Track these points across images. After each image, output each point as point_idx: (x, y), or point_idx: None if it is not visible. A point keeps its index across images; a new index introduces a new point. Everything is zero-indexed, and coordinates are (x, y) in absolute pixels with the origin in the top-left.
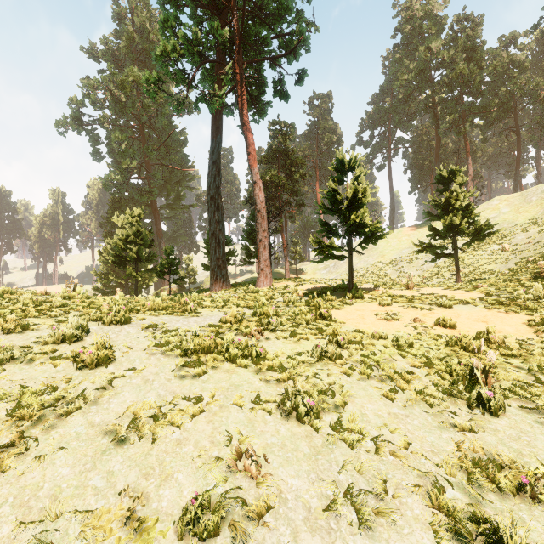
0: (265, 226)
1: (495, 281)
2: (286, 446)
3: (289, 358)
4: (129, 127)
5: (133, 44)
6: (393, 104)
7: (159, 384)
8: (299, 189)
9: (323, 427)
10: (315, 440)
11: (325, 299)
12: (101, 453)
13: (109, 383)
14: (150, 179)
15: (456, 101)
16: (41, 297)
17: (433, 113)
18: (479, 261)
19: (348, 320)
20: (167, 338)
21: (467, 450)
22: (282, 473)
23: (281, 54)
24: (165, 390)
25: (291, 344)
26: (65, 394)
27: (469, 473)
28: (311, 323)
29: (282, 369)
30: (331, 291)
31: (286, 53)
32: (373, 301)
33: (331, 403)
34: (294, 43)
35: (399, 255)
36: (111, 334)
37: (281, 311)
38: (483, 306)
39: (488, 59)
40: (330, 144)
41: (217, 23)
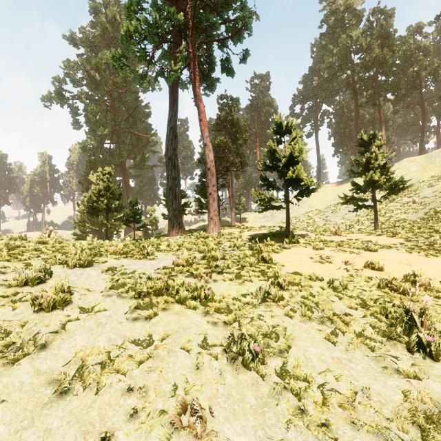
0: (214, 181)
1: (410, 228)
2: (232, 396)
3: (235, 300)
4: (103, 101)
5: (106, 33)
6: (320, 82)
7: (110, 327)
8: (243, 152)
9: (269, 374)
10: (261, 389)
11: (266, 244)
12: (42, 406)
13: (62, 327)
14: (119, 144)
15: (371, 80)
16: (18, 242)
17: (352, 90)
18: (393, 211)
19: (287, 263)
20: (123, 281)
21: (415, 401)
22: (228, 430)
23: (228, 36)
24: (116, 334)
25: (237, 286)
26: (16, 340)
27: (423, 430)
28: (254, 266)
29: (228, 311)
30: (270, 237)
31: (231, 35)
32: (307, 245)
33: (276, 346)
34: (239, 27)
35: (325, 206)
36: (73, 277)
37: (228, 255)
38: (404, 250)
39: (398, 45)
40: (268, 115)
41: (173, 8)
